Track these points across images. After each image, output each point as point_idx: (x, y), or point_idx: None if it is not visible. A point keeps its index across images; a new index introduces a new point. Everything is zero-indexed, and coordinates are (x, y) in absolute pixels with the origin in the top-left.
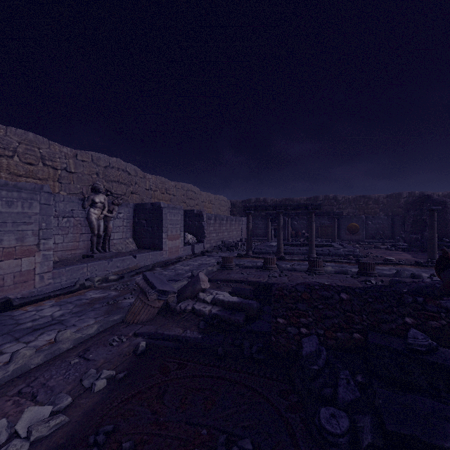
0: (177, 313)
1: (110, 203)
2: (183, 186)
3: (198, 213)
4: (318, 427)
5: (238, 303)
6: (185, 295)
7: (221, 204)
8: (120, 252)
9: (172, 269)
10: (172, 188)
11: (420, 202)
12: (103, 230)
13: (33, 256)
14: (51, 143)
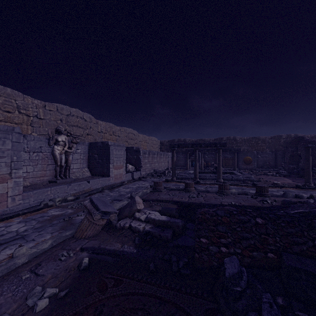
0: (117, 230)
1: (70, 142)
2: (126, 130)
3: (136, 149)
4: None
5: (167, 221)
6: (124, 214)
7: (153, 143)
8: (78, 178)
9: (117, 191)
10: (118, 131)
11: (295, 142)
12: (65, 162)
13: (6, 183)
14: (25, 97)
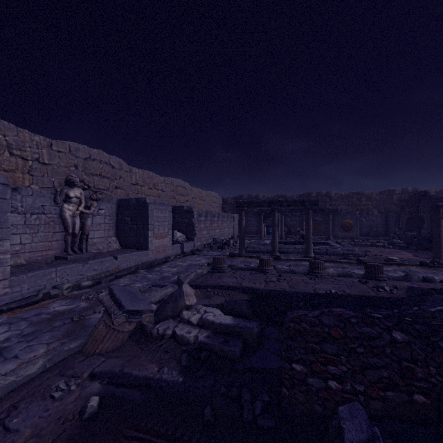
0: (153, 340)
1: (88, 198)
2: (173, 181)
3: (188, 209)
4: None
5: (233, 326)
6: (165, 314)
7: (212, 200)
8: (100, 253)
9: (158, 271)
10: (161, 183)
11: (415, 199)
12: (80, 228)
13: None
14: (20, 130)
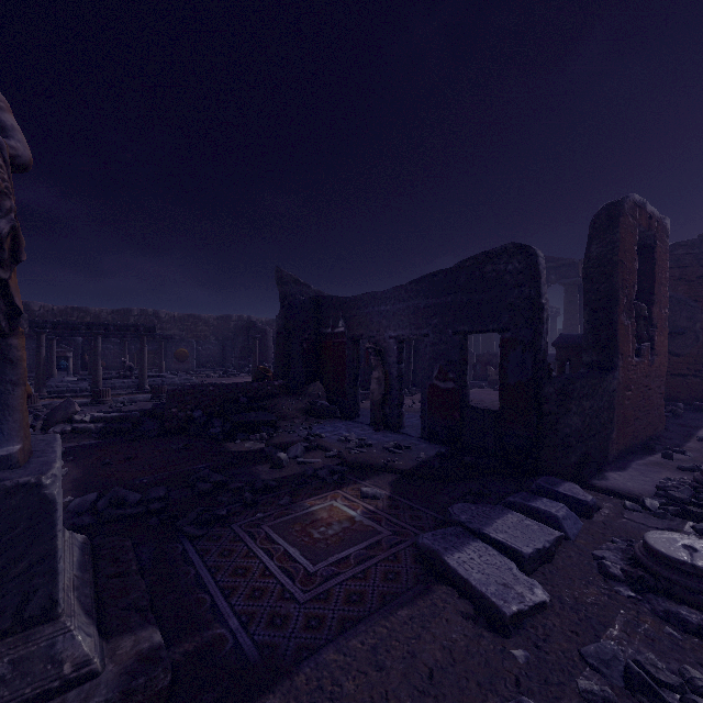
0: None
1: None
2: None
3: None
4: (210, 435)
5: (123, 416)
6: (55, 421)
7: None
8: None
9: None
10: None
11: (248, 328)
12: None
13: None
14: None
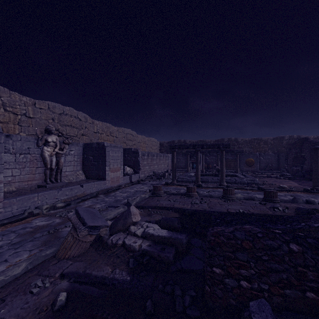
0: (108, 247)
1: (62, 142)
2: (124, 130)
3: (135, 151)
4: None
5: (168, 238)
6: (117, 228)
7: (152, 144)
8: (71, 182)
9: (113, 196)
10: (115, 131)
11: (299, 143)
12: (56, 164)
13: None
14: (12, 93)
